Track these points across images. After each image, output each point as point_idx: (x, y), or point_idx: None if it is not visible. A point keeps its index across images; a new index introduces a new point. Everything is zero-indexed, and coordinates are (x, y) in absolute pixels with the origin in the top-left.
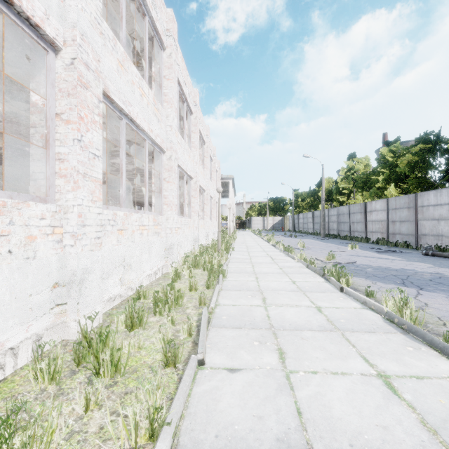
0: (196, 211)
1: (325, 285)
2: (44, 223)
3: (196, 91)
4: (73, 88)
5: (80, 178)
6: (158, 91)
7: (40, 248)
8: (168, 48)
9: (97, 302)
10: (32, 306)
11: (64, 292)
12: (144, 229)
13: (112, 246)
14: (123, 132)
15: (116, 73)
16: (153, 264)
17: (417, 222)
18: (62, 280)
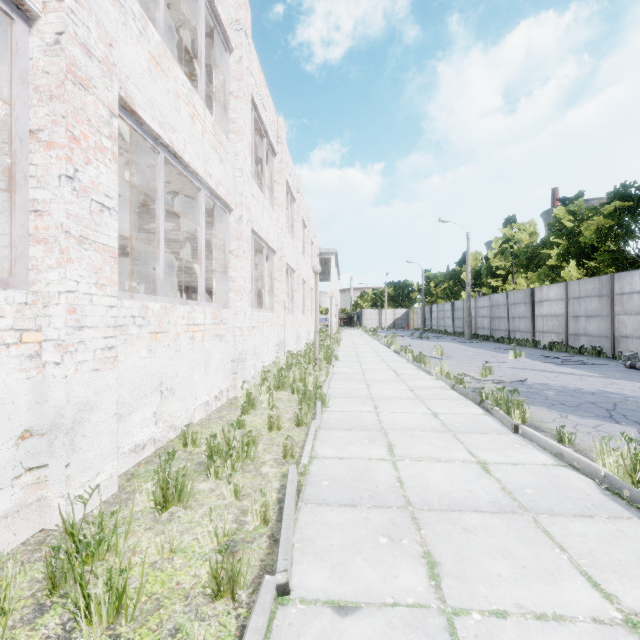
0: (281, 301)
1: (485, 420)
2: (0, 324)
3: (282, 121)
4: (59, 86)
5: (72, 245)
6: (222, 116)
7: None
8: (237, 49)
9: (108, 459)
10: None
11: (43, 446)
12: (196, 330)
13: (139, 360)
14: (161, 175)
15: (147, 74)
16: (212, 386)
17: (614, 317)
18: (40, 424)
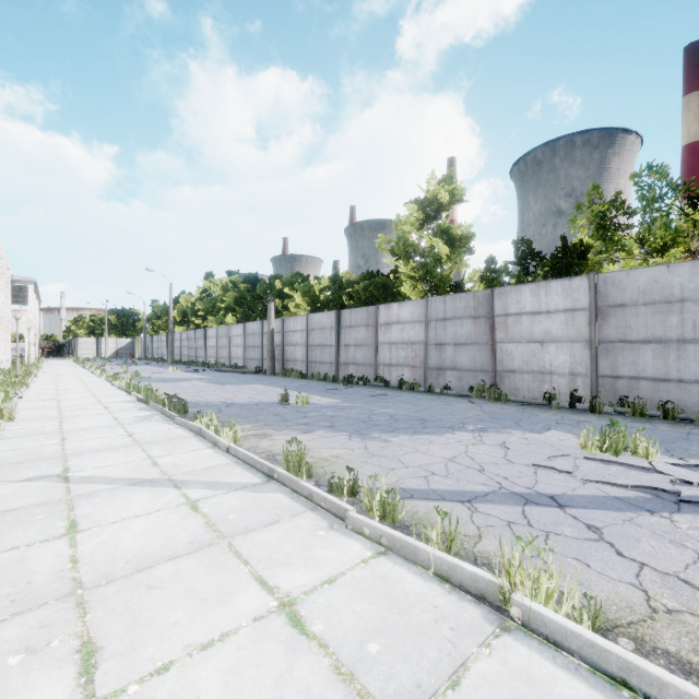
0: None
1: (107, 385)
2: None
3: None
4: None
5: None
6: None
7: None
8: None
9: None
10: None
11: None
12: None
13: None
14: None
15: None
16: None
17: (230, 348)
18: None
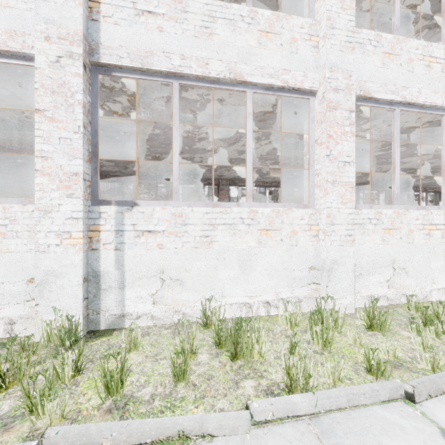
0: None
1: None
2: (303, 222)
3: None
4: (323, 116)
5: (328, 186)
6: None
7: (300, 239)
8: None
9: (348, 293)
10: (295, 277)
11: (319, 275)
12: (433, 228)
13: (374, 245)
14: (396, 123)
15: (381, 68)
16: None
17: None
18: (318, 265)
